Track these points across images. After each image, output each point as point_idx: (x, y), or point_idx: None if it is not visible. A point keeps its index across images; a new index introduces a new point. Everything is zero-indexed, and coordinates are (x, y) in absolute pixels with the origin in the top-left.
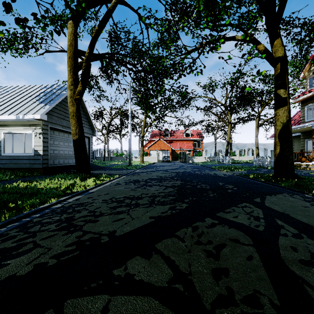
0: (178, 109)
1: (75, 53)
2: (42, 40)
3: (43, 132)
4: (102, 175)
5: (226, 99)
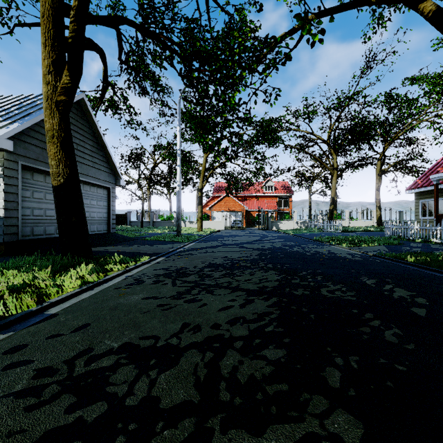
0: (258, 145)
1: (56, 8)
2: (11, 4)
3: (5, 173)
4: (114, 258)
5: (330, 133)
